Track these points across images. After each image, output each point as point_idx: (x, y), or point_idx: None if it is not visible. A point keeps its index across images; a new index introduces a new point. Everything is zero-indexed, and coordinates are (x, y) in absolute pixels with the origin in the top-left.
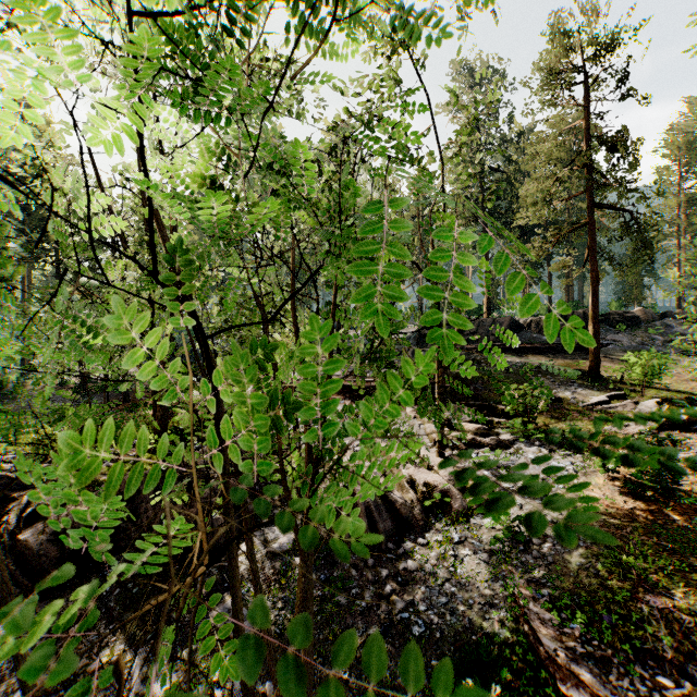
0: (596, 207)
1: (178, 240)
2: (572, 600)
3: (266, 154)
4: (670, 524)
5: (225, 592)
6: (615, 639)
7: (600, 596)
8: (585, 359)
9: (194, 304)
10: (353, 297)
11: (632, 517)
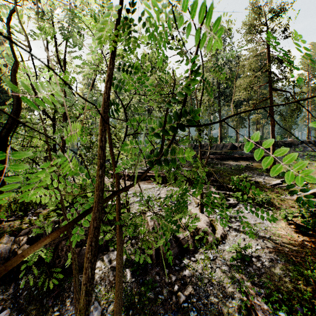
0: (273, 90)
1: None
2: (278, 296)
3: None
4: None
5: None
6: None
7: (294, 295)
8: None
9: None
10: None
11: (303, 246)
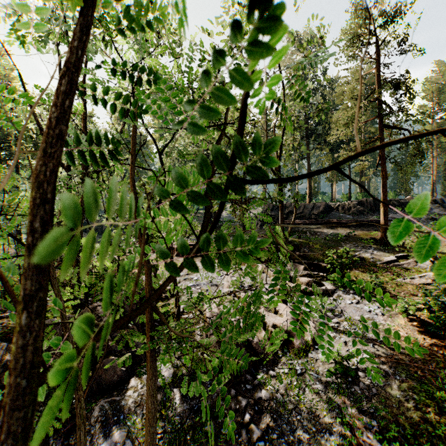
0: (385, 127)
1: None
2: (397, 431)
3: None
4: None
5: (114, 425)
6: None
7: (422, 429)
8: (376, 231)
9: None
10: None
11: (431, 353)
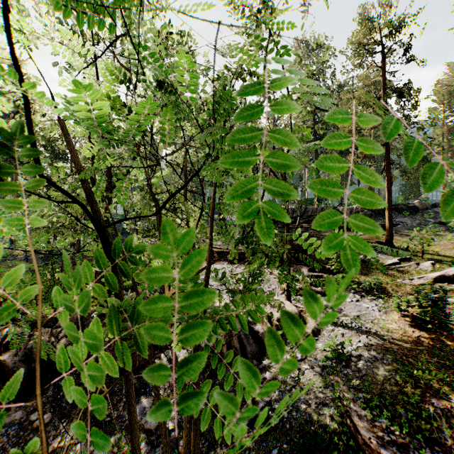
0: None
1: (17, 124)
2: (380, 401)
3: (150, 64)
4: (444, 347)
5: (142, 396)
6: (411, 430)
7: (399, 399)
8: (382, 235)
9: (44, 201)
10: (229, 194)
11: (418, 343)
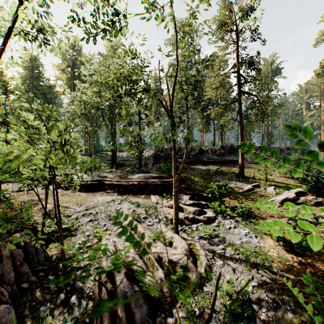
0: (242, 92)
1: None
2: None
3: None
4: None
5: None
6: None
7: None
8: (234, 167)
9: None
10: None
11: (303, 272)
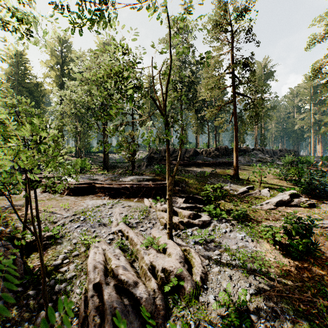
0: (236, 94)
1: None
2: None
3: None
4: (322, 279)
5: None
6: None
7: None
8: (229, 169)
9: None
10: None
11: (300, 277)
